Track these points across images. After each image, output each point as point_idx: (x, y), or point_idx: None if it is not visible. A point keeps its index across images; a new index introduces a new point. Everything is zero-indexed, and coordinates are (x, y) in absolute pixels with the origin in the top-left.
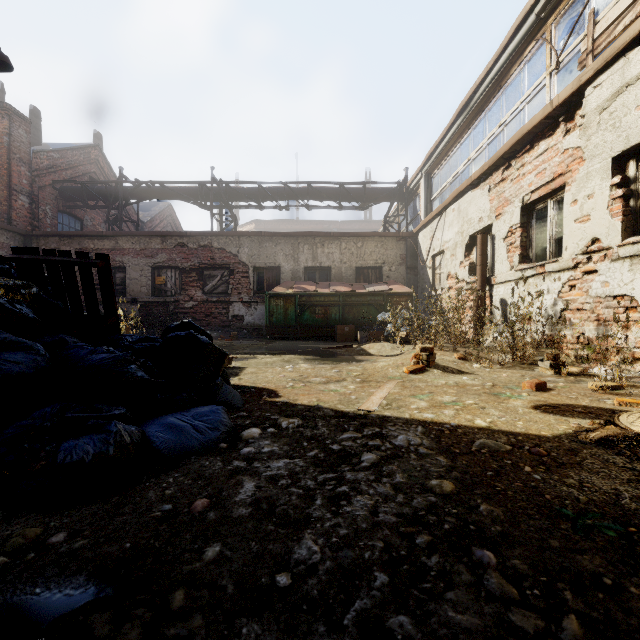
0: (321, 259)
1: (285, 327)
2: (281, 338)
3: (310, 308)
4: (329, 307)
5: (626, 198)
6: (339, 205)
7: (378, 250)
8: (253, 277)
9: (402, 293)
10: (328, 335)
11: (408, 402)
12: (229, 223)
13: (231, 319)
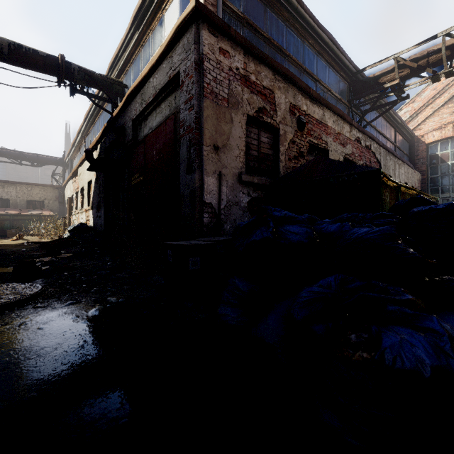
0: (2, 194)
1: None
2: None
3: None
4: (3, 221)
5: (83, 199)
6: (20, 163)
7: (42, 192)
8: None
9: (48, 215)
10: (4, 234)
11: None
12: None
13: None
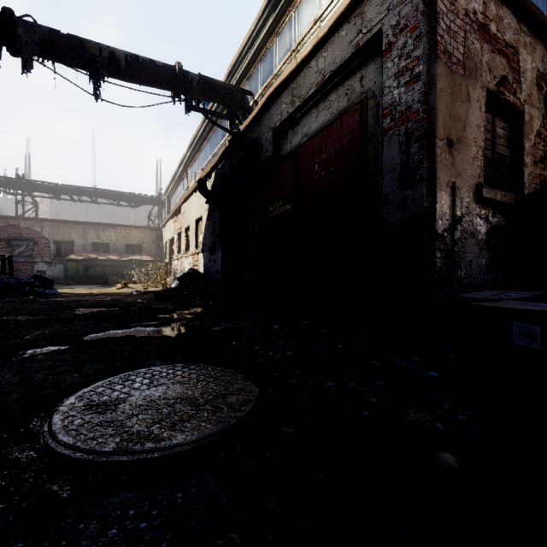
0: (103, 238)
1: (77, 277)
2: (74, 284)
3: (93, 267)
4: (105, 267)
5: (187, 241)
6: (118, 204)
7: (140, 235)
8: (53, 247)
9: (147, 260)
10: (105, 282)
11: (105, 292)
12: (32, 207)
13: (36, 273)
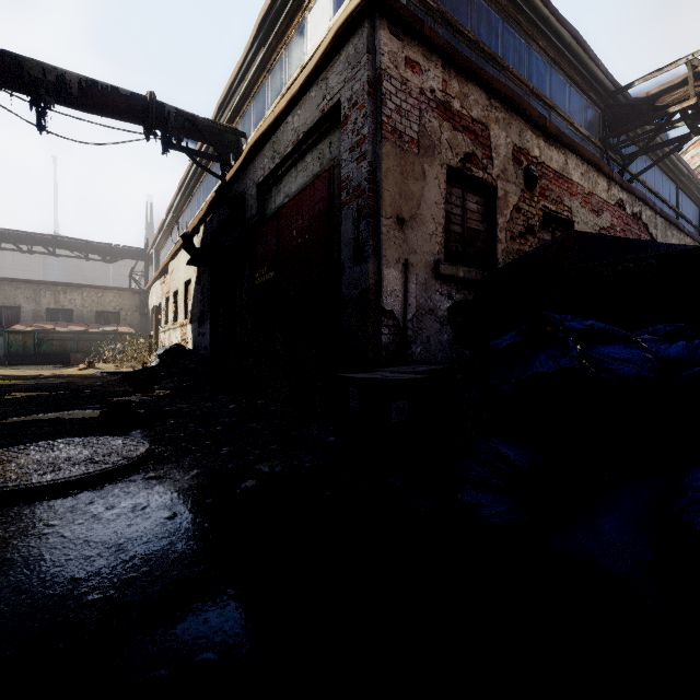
0: (64, 303)
1: (24, 355)
2: (21, 364)
3: (48, 342)
4: (66, 341)
5: (176, 308)
6: (87, 257)
7: (117, 300)
8: None
9: (126, 333)
10: (66, 361)
11: (60, 373)
12: None
13: None
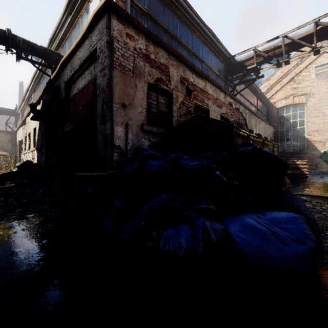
0: None
1: None
2: None
3: None
4: None
5: (30, 142)
6: None
7: None
8: None
9: (2, 154)
10: None
11: None
12: None
13: None
